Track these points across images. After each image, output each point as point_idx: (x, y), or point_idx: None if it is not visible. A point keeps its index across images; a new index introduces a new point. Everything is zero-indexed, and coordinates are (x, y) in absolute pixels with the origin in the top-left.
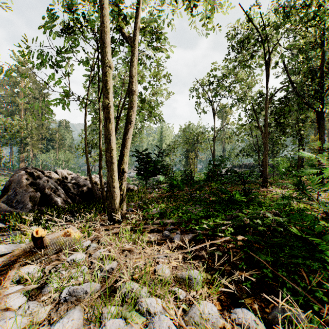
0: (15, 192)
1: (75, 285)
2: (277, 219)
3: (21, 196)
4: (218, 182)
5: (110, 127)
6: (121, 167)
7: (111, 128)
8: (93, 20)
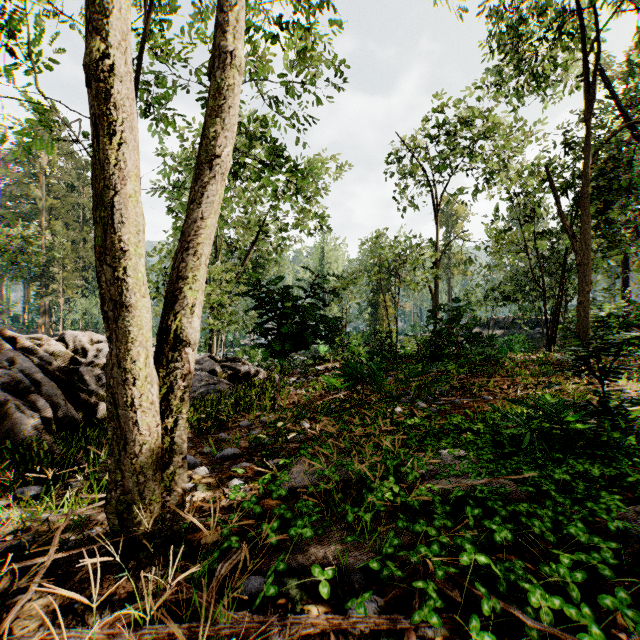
0: None
1: None
2: None
3: None
4: (461, 363)
5: (110, 158)
6: (168, 323)
7: (112, 160)
8: None
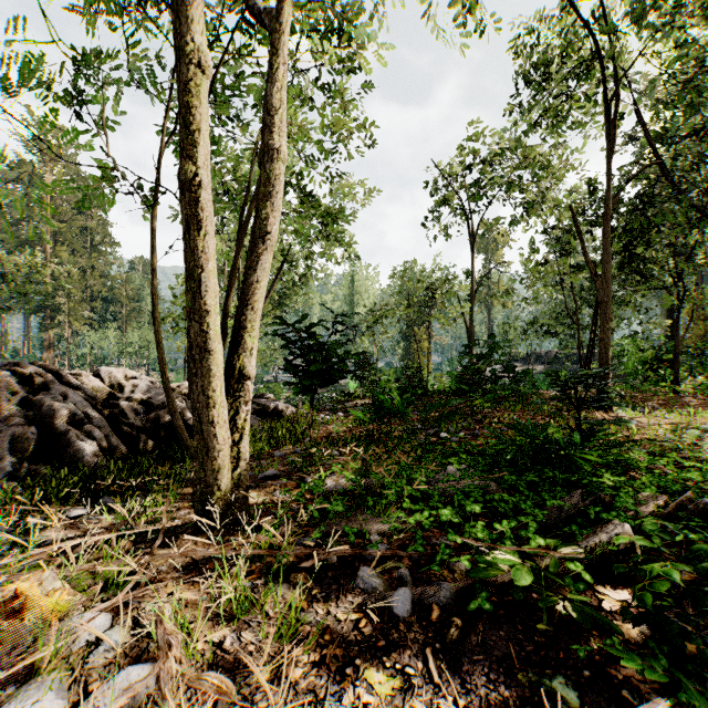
0: None
1: None
2: None
3: None
4: (488, 398)
5: (200, 246)
6: (234, 363)
7: (202, 248)
8: None
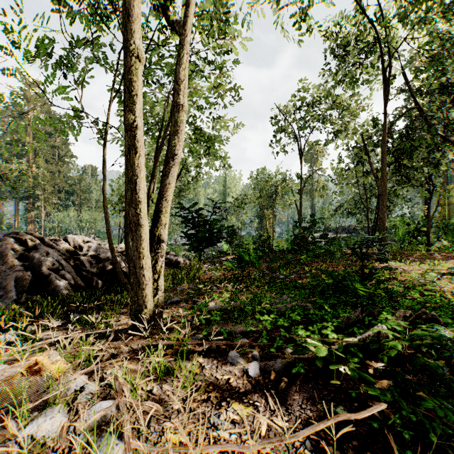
0: None
1: None
2: None
3: (3, 278)
4: (310, 254)
5: (135, 163)
6: (155, 232)
7: (136, 164)
8: None
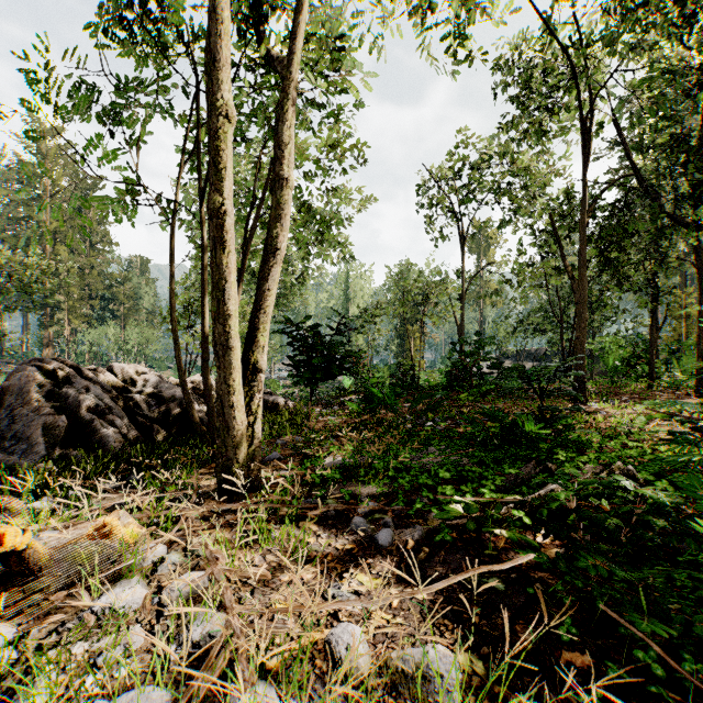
0: (11, 415)
1: (99, 696)
2: (654, 496)
3: (25, 425)
4: (473, 392)
5: (223, 262)
6: (249, 358)
7: (224, 263)
8: (183, 7)
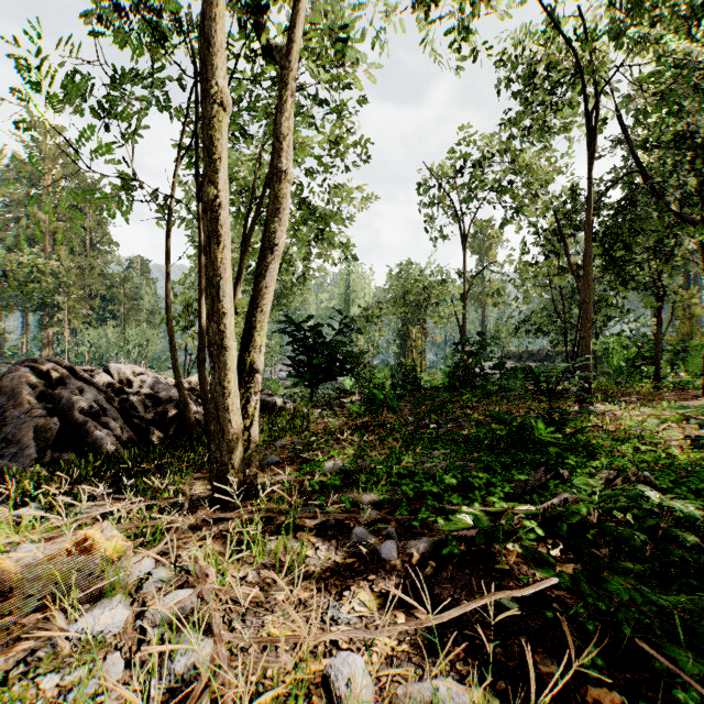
0: (2, 417)
1: None
2: (683, 510)
3: (17, 427)
4: (477, 393)
5: (217, 257)
6: (245, 358)
7: (218, 259)
8: None
